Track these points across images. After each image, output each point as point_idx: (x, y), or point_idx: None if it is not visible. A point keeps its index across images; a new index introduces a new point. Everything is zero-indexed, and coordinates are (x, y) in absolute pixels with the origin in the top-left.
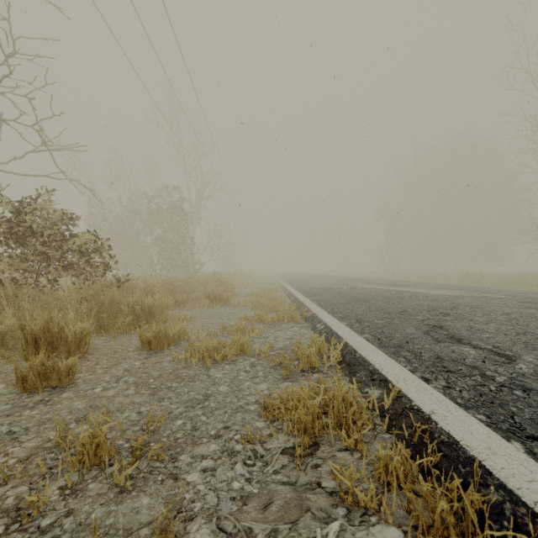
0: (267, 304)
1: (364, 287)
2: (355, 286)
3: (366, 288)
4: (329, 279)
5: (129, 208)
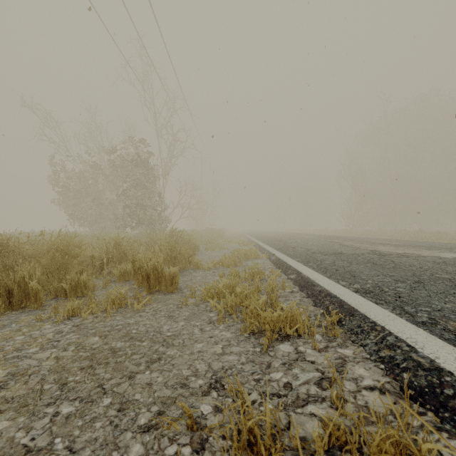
0: (259, 313)
1: (398, 253)
2: (372, 249)
3: (409, 255)
4: (311, 238)
5: (96, 164)
